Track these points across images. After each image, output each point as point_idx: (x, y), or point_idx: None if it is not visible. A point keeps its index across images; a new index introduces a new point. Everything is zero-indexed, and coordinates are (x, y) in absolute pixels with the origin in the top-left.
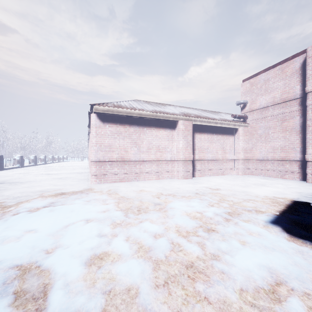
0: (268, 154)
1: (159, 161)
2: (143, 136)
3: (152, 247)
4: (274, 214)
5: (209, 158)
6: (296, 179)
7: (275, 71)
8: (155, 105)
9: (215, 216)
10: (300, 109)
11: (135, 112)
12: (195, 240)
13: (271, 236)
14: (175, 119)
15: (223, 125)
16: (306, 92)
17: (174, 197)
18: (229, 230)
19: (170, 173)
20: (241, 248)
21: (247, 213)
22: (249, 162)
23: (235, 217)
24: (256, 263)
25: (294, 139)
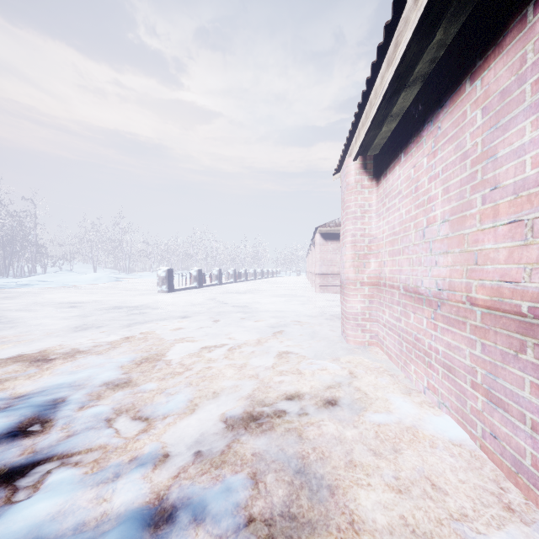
0: None
1: None
2: None
3: None
4: None
5: None
6: None
7: None
8: None
9: None
10: None
11: None
12: None
13: None
14: None
15: None
16: None
17: None
18: None
19: None
20: None
21: None
22: None
23: None
24: None
25: None
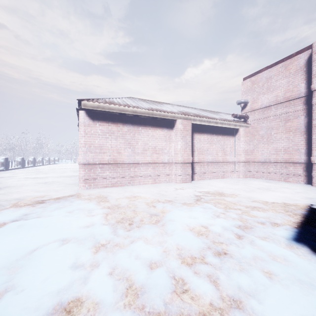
0: (270, 156)
1: (155, 163)
2: (138, 136)
3: (145, 287)
4: (293, 228)
5: (209, 160)
6: (300, 182)
7: (278, 68)
8: (151, 103)
9: (224, 231)
10: (305, 109)
11: (129, 109)
12: (204, 271)
13: (302, 262)
14: (173, 117)
15: (224, 125)
16: (312, 90)
17: (173, 205)
18: (246, 253)
19: (168, 177)
20: (269, 285)
21: (262, 227)
22: (250, 164)
23: (248, 232)
24: (299, 315)
25: (298, 140)
